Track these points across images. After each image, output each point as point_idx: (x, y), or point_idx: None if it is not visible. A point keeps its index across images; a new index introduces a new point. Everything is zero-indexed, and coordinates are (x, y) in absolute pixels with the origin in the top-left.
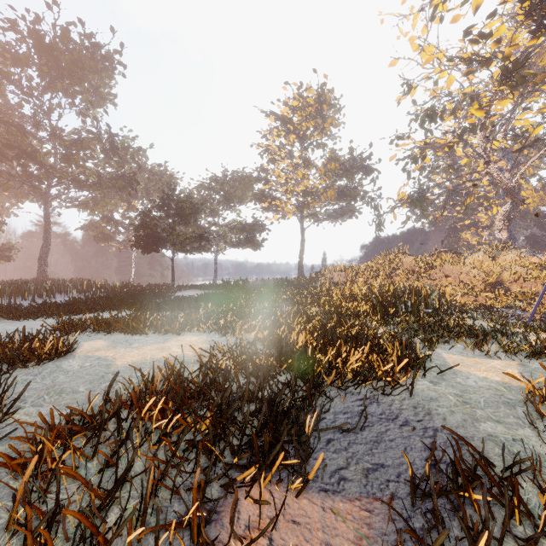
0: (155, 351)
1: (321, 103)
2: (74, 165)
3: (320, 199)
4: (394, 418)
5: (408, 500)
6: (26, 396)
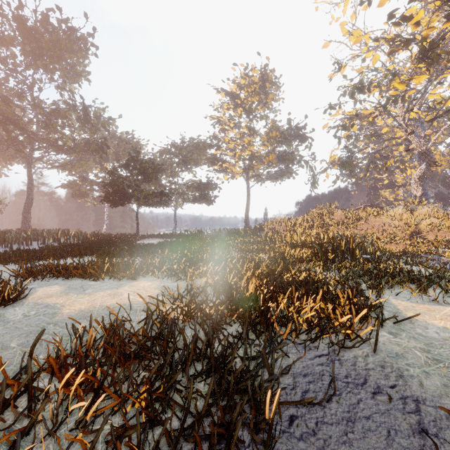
0: (106, 298)
1: (264, 81)
2: (52, 131)
3: (263, 162)
4: (363, 382)
5: None
6: None
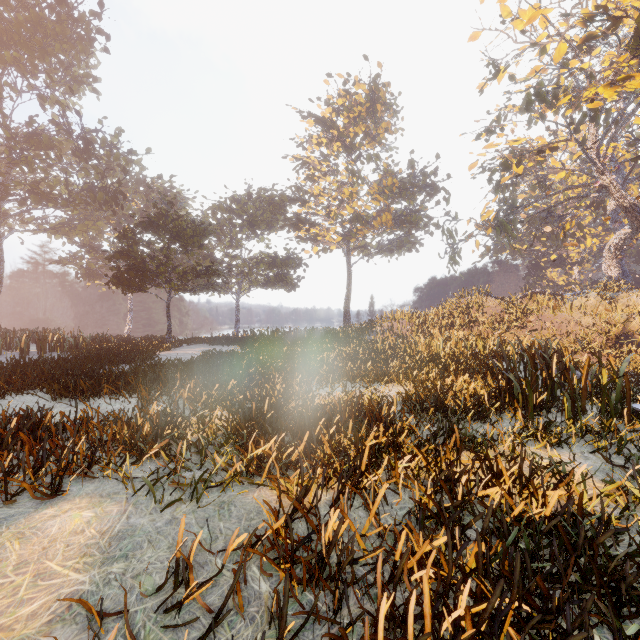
0: None
1: (373, 102)
2: (27, 167)
3: (372, 225)
4: None
5: None
6: None
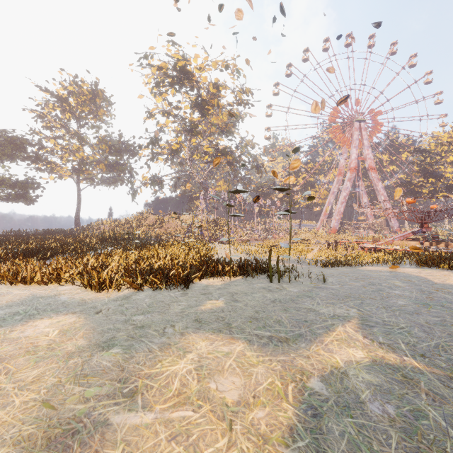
0: None
1: (95, 95)
2: None
3: (94, 168)
4: None
5: None
6: None
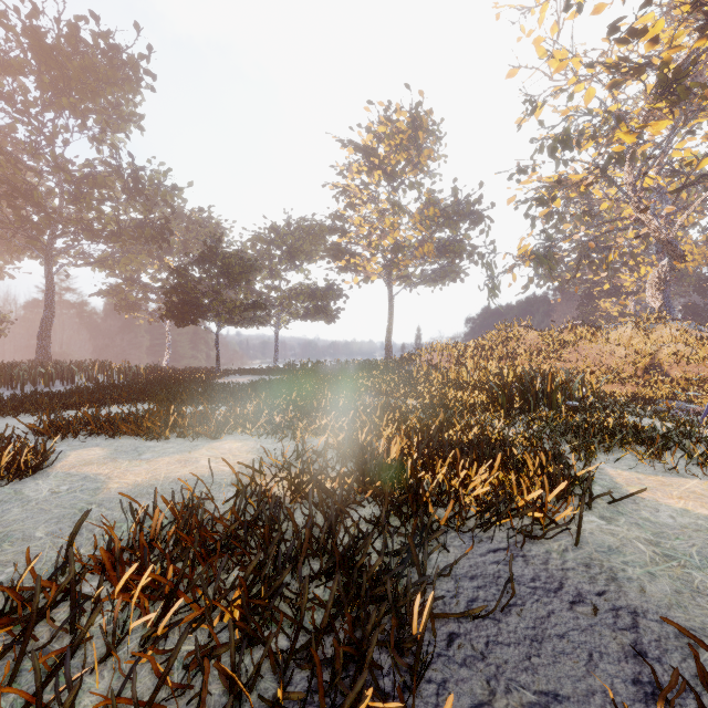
0: (174, 466)
1: (415, 129)
2: (85, 207)
3: (414, 255)
4: (557, 588)
5: None
6: None
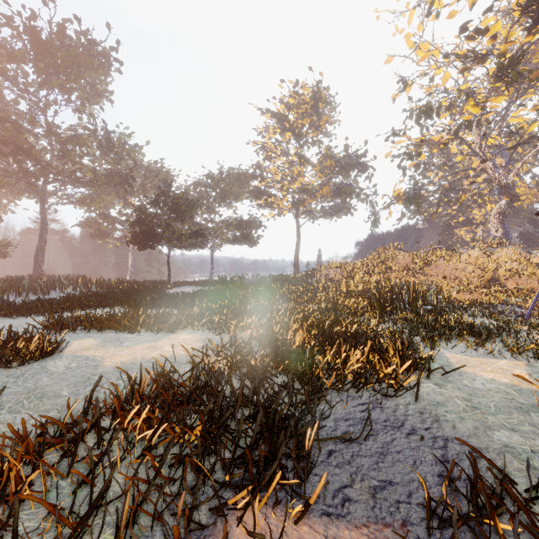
0: (146, 351)
1: (316, 101)
2: (70, 161)
3: (315, 196)
4: (400, 425)
5: (422, 526)
6: (4, 401)
